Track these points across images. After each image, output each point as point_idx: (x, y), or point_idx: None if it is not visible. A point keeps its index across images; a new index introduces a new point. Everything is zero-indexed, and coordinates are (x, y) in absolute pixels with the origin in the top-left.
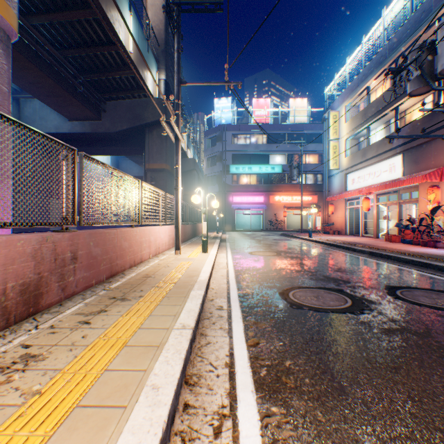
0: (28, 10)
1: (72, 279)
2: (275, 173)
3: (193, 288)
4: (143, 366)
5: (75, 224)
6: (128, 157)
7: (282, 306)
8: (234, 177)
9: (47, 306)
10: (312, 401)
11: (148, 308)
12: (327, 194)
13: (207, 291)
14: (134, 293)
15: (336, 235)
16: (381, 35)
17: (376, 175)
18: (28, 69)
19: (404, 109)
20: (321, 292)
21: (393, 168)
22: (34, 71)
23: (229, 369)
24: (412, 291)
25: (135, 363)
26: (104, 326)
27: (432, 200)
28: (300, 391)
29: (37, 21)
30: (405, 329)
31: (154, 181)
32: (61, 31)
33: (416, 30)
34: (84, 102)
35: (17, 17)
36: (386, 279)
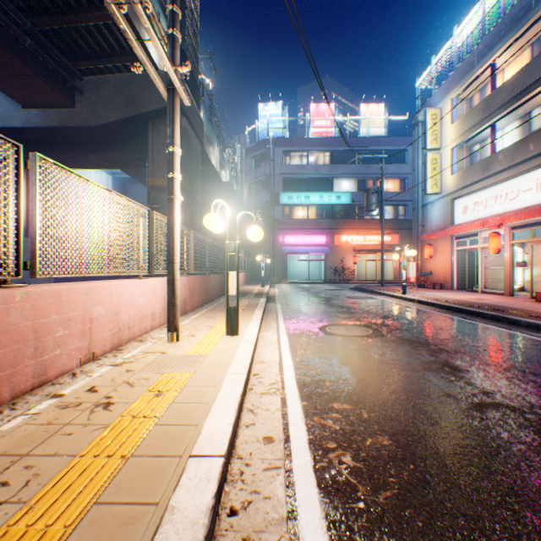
0: None
1: None
2: (342, 204)
3: None
4: None
5: None
6: (134, 178)
7: None
8: (286, 209)
9: None
10: None
11: None
12: (420, 231)
13: None
14: None
15: (439, 290)
16: None
17: (509, 197)
18: None
19: None
20: None
21: None
22: None
23: None
24: None
25: None
26: None
27: None
28: None
29: None
30: None
31: (161, 206)
32: None
33: None
34: (37, 69)
35: None
36: None
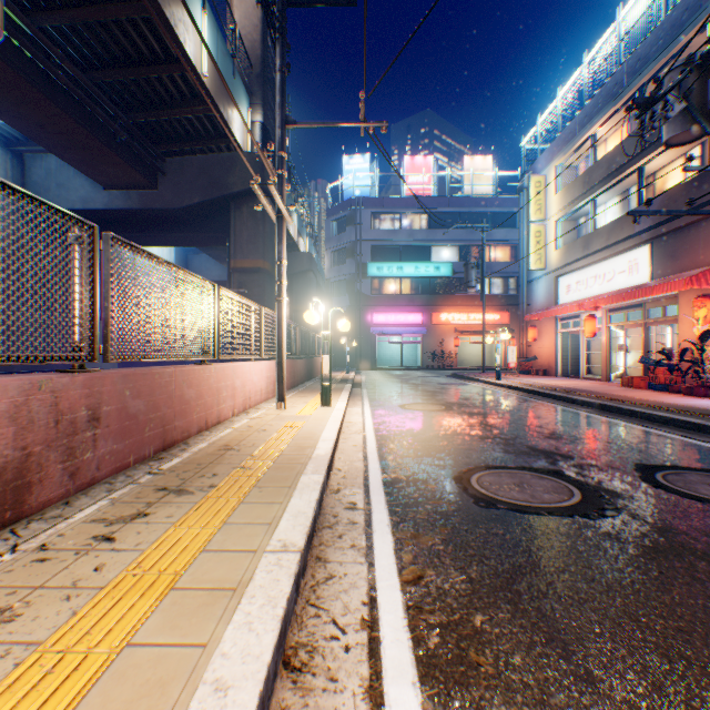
0: (33, 2)
1: (90, 457)
2: (441, 277)
3: (304, 471)
4: (201, 636)
5: (95, 359)
6: (203, 250)
7: (460, 503)
8: (375, 282)
9: (40, 507)
10: (532, 707)
11: (223, 509)
12: (526, 310)
13: (330, 475)
14: (200, 479)
15: (541, 376)
16: (616, 50)
17: (606, 278)
18: (34, 102)
19: (653, 170)
20: (526, 476)
21: (635, 268)
22: (44, 105)
23: (369, 633)
24: (683, 475)
25: (187, 629)
26: (138, 546)
27: (702, 319)
28: (506, 684)
29: (49, 21)
30: (685, 547)
31: (244, 288)
32: (89, 39)
33: (674, 41)
34: (128, 158)
35: (1, 1)
36: (635, 453)
